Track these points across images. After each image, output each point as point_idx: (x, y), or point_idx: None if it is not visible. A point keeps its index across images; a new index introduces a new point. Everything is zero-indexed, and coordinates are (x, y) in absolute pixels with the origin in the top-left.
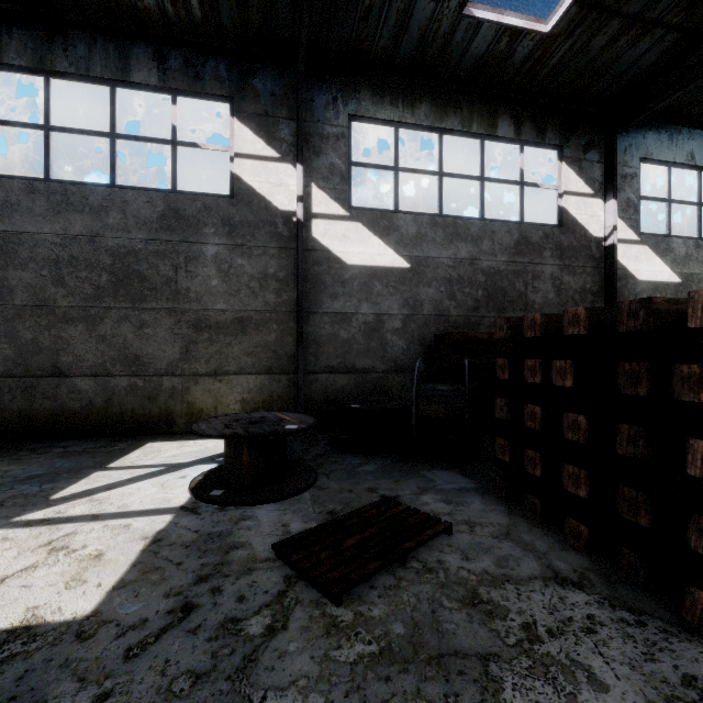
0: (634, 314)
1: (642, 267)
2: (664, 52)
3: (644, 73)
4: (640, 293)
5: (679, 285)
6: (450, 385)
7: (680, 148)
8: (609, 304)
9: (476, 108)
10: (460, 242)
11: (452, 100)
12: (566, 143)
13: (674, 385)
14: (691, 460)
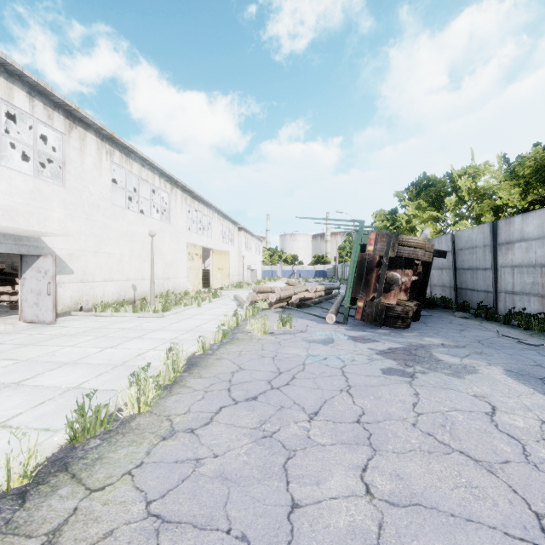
0: None
1: None
2: None
3: None
4: None
5: None
6: None
7: None
8: None
9: None
10: None
11: None
12: None
13: None
14: None
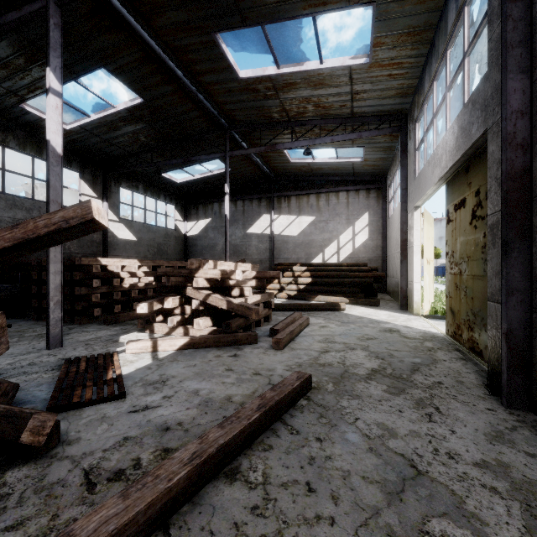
0: (68, 261)
1: (120, 233)
2: (121, 153)
3: (116, 156)
4: (120, 244)
5: (136, 241)
6: (11, 284)
7: (137, 185)
8: (105, 248)
9: (29, 140)
10: (18, 210)
11: (12, 131)
12: (83, 171)
13: (74, 276)
14: (76, 291)
